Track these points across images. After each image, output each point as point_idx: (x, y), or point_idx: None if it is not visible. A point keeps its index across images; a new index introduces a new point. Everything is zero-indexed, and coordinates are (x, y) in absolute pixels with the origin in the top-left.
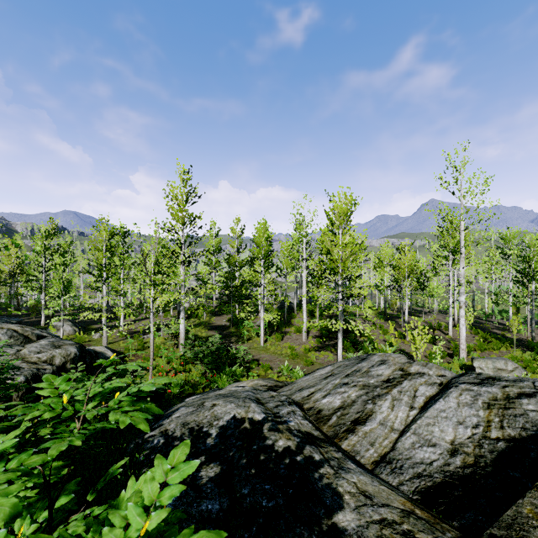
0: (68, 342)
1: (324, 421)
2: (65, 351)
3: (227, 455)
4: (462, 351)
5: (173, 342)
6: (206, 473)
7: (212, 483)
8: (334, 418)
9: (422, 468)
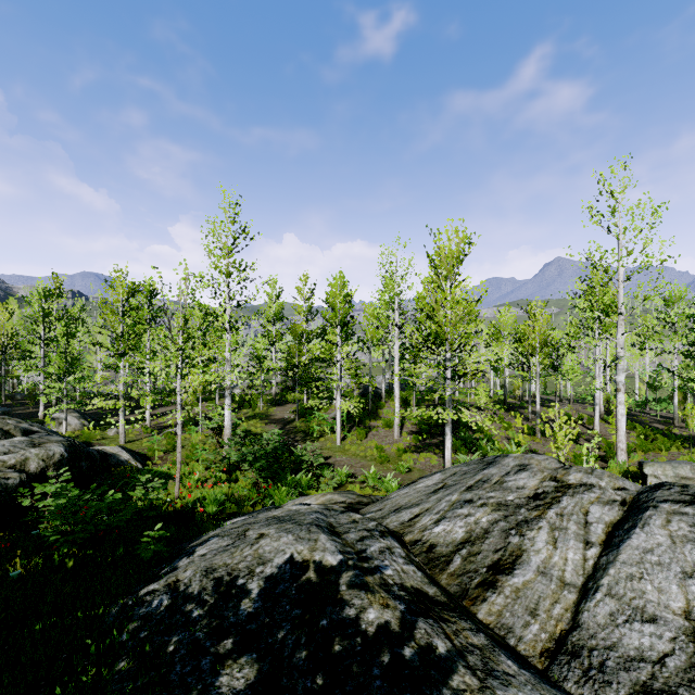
0: (55, 438)
1: (441, 565)
2: (45, 452)
3: (273, 638)
4: (621, 452)
5: (215, 440)
6: (229, 681)
7: None
8: (457, 560)
9: (647, 672)
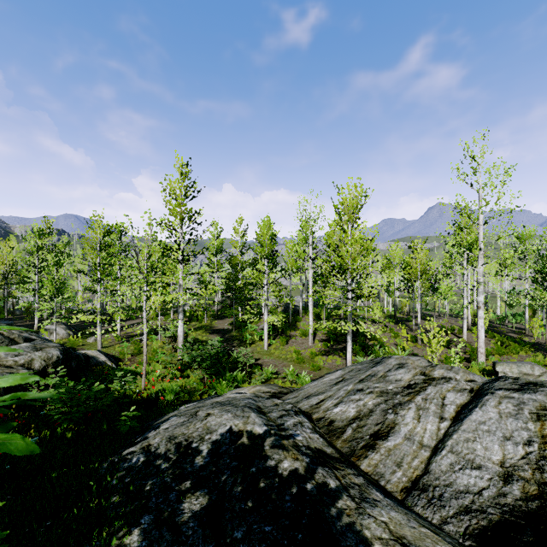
0: (52, 344)
1: (338, 434)
2: (45, 354)
3: (218, 480)
4: (481, 355)
5: (171, 346)
6: (189, 506)
7: (195, 521)
8: (349, 430)
9: (469, 499)
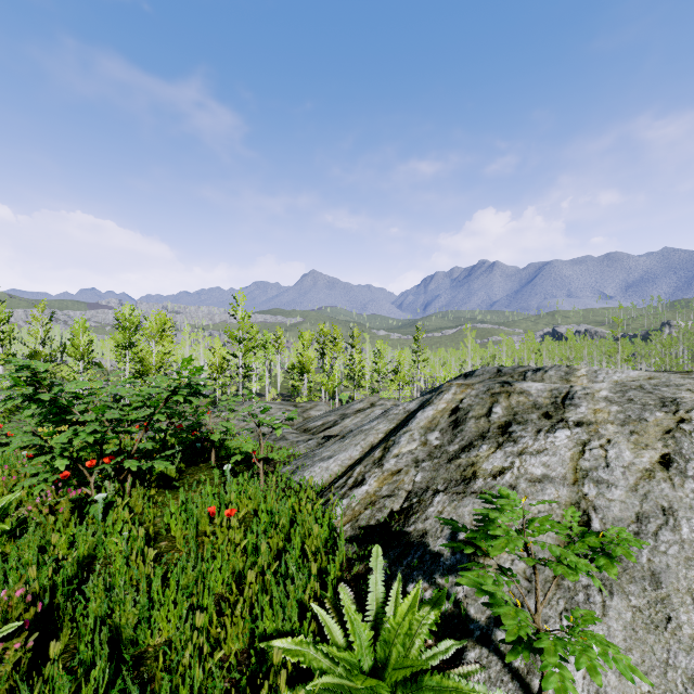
0: None
1: None
2: None
3: None
4: None
5: None
6: None
7: None
8: None
9: None
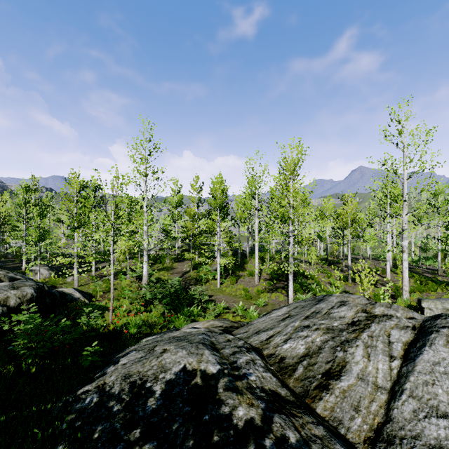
0: (29, 283)
1: (289, 372)
2: (20, 292)
3: (169, 429)
4: (405, 293)
5: (137, 284)
6: None
7: None
8: (300, 368)
9: None
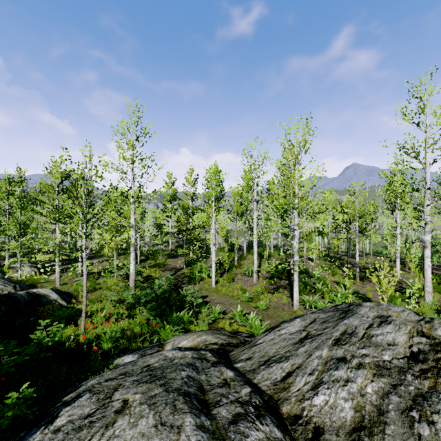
0: None
1: None
2: None
3: None
4: (428, 294)
5: (124, 283)
6: None
7: None
8: None
9: None
